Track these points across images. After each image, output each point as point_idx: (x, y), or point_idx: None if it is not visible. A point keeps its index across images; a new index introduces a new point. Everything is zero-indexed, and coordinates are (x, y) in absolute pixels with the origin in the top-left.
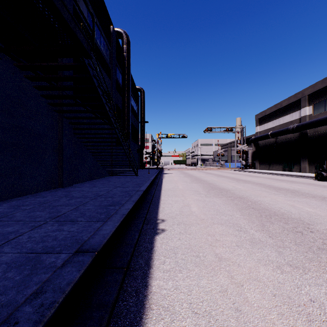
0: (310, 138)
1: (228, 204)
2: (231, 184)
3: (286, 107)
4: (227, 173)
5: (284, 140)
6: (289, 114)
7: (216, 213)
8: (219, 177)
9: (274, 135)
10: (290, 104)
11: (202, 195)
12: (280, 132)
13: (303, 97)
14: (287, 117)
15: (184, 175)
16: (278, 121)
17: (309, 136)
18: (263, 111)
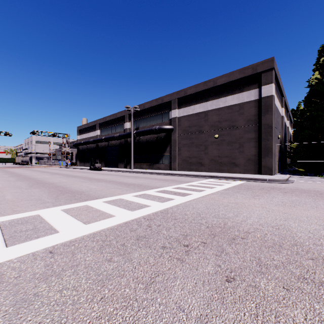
0: (100, 148)
1: (15, 178)
2: (34, 173)
3: (91, 127)
4: (47, 169)
5: (91, 147)
6: (93, 131)
7: (4, 180)
8: (34, 171)
9: (84, 143)
10: (93, 126)
11: (4, 177)
12: (87, 142)
13: (97, 124)
14: (92, 133)
15: (2, 171)
16: (88, 135)
17: (99, 146)
18: (81, 126)
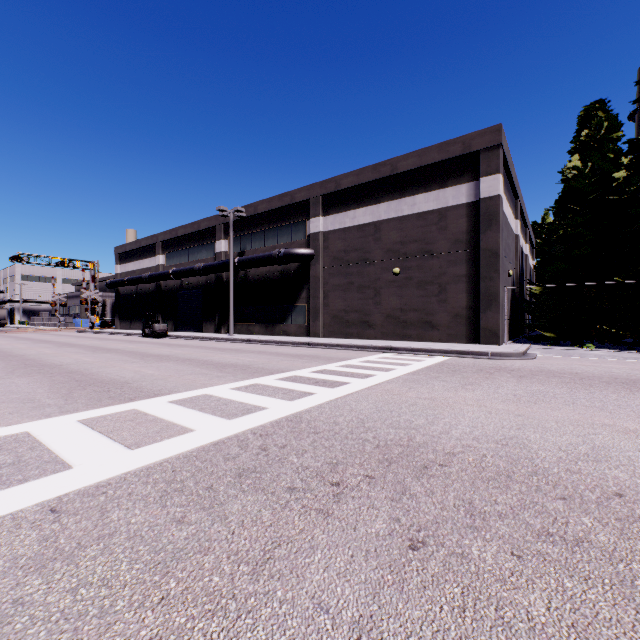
0: (164, 291)
1: None
2: (18, 345)
3: (146, 248)
4: (48, 336)
5: (144, 290)
6: (149, 258)
7: None
8: (19, 340)
9: (131, 282)
10: (150, 247)
11: None
12: (137, 280)
13: (159, 242)
14: (147, 262)
15: None
16: (140, 264)
17: (163, 289)
18: (124, 245)
